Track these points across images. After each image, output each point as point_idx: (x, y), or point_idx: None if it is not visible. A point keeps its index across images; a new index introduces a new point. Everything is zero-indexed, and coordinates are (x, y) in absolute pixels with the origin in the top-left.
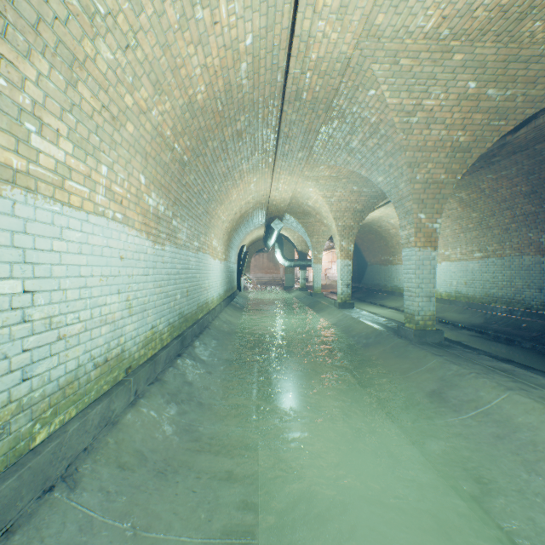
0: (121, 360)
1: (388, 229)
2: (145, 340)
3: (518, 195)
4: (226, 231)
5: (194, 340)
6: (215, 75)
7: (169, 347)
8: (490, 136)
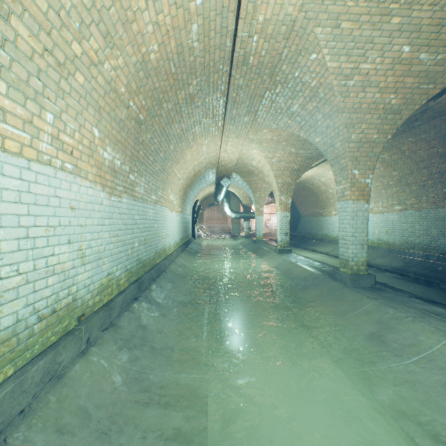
0: (72, 309)
1: (319, 186)
2: (100, 287)
3: (434, 156)
4: (182, 187)
5: (151, 283)
6: (167, 34)
7: (126, 292)
8: (419, 99)
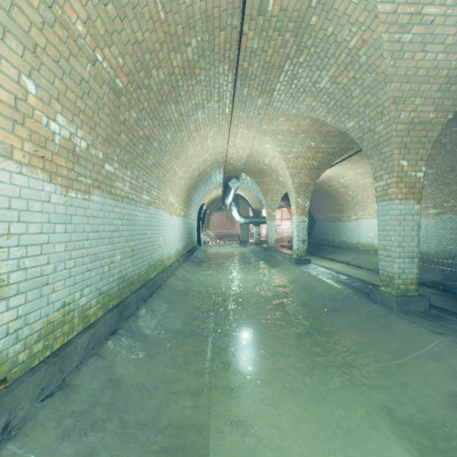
0: None
1: (337, 188)
2: (45, 327)
3: None
4: (185, 188)
5: (140, 306)
6: None
7: (96, 327)
8: None
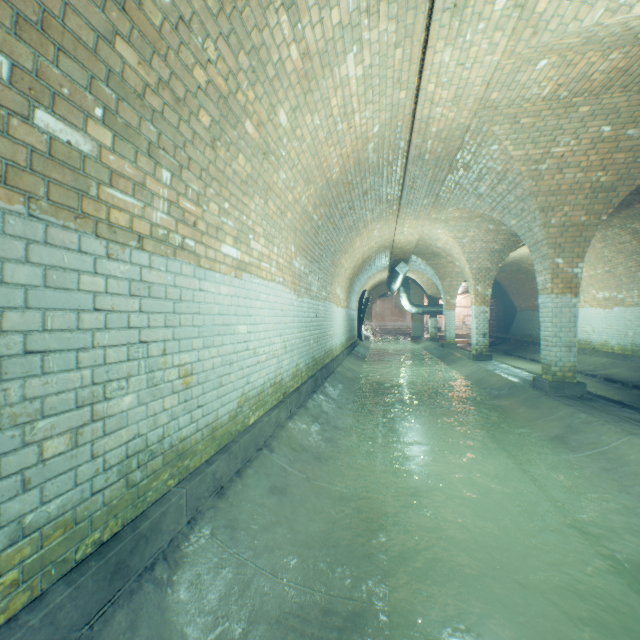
0: (281, 386)
1: None
2: (292, 374)
3: None
4: (348, 277)
5: (323, 381)
6: (347, 158)
7: (307, 383)
8: (639, 173)
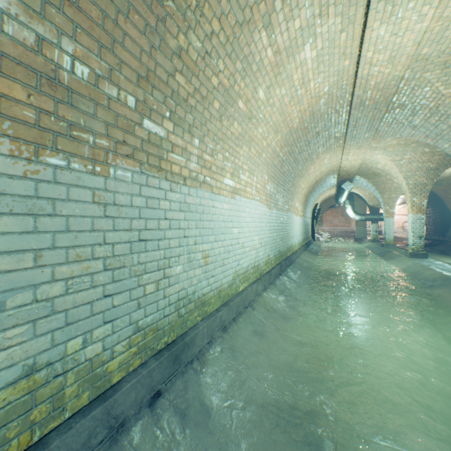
0: (258, 268)
1: None
2: (265, 261)
3: None
4: (304, 194)
5: (286, 268)
6: (304, 112)
7: (275, 268)
8: None
